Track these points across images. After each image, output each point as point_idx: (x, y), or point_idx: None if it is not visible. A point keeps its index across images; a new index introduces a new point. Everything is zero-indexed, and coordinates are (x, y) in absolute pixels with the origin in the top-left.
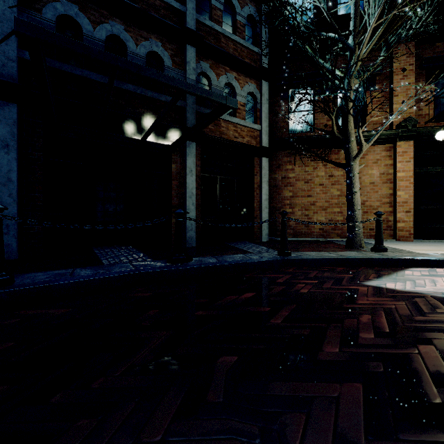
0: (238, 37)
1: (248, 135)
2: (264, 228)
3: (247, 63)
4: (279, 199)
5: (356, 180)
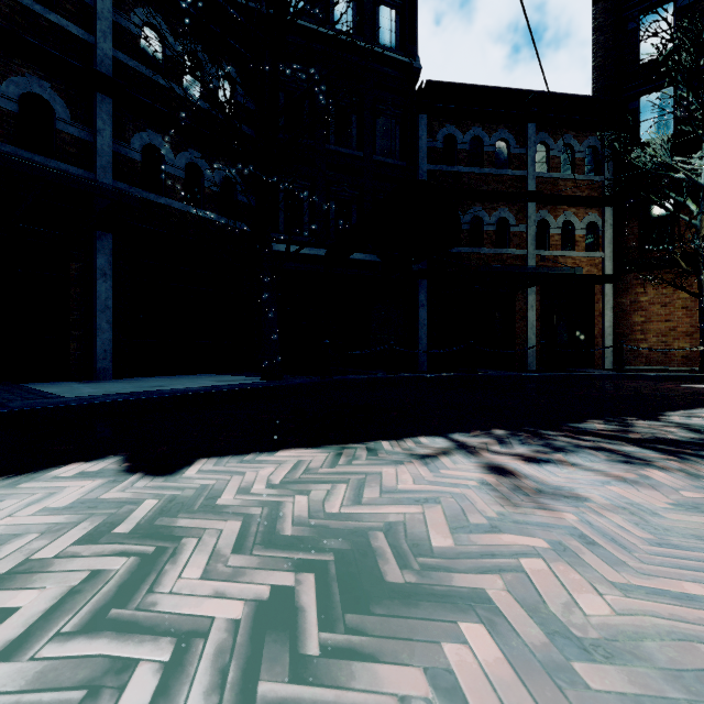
0: (576, 175)
1: (587, 265)
2: (607, 356)
3: (587, 197)
4: (627, 325)
5: None
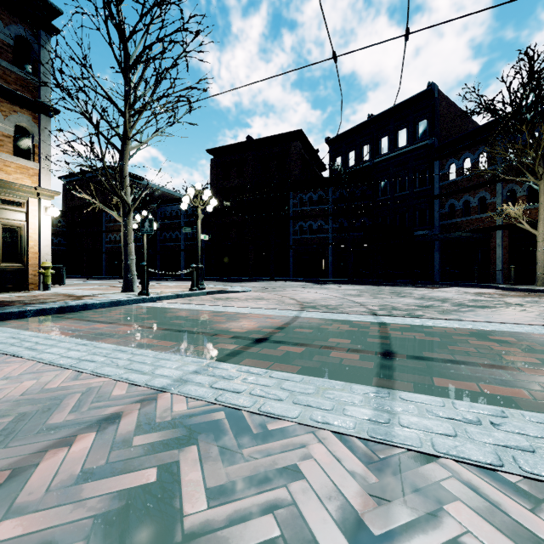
0: None
1: None
2: None
3: None
4: None
5: (537, 246)
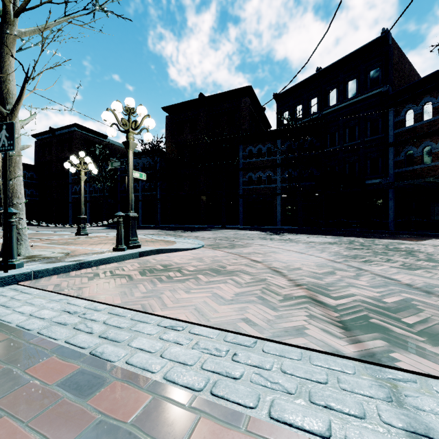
0: None
1: None
2: None
3: None
4: None
5: None
